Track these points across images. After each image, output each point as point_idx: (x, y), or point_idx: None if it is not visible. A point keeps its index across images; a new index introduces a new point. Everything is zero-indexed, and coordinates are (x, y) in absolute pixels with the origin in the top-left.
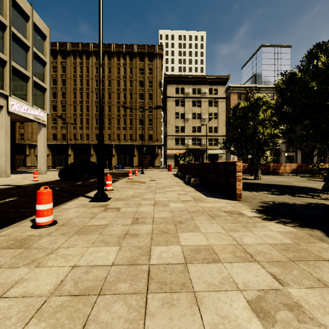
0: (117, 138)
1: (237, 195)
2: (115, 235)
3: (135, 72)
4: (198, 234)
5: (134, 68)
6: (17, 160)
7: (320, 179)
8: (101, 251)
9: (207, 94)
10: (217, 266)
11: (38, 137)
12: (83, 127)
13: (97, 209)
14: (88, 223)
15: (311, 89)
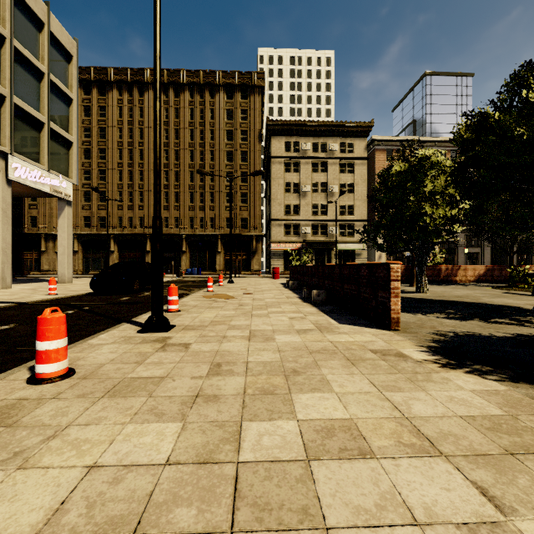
0: (190, 224)
1: (393, 321)
2: (177, 398)
3: (220, 116)
4: (328, 395)
5: (217, 110)
6: (26, 260)
7: (525, 291)
8: (148, 433)
9: (337, 152)
10: (368, 465)
11: (58, 222)
12: (133, 206)
13: (150, 346)
14: (131, 373)
15: (516, 139)
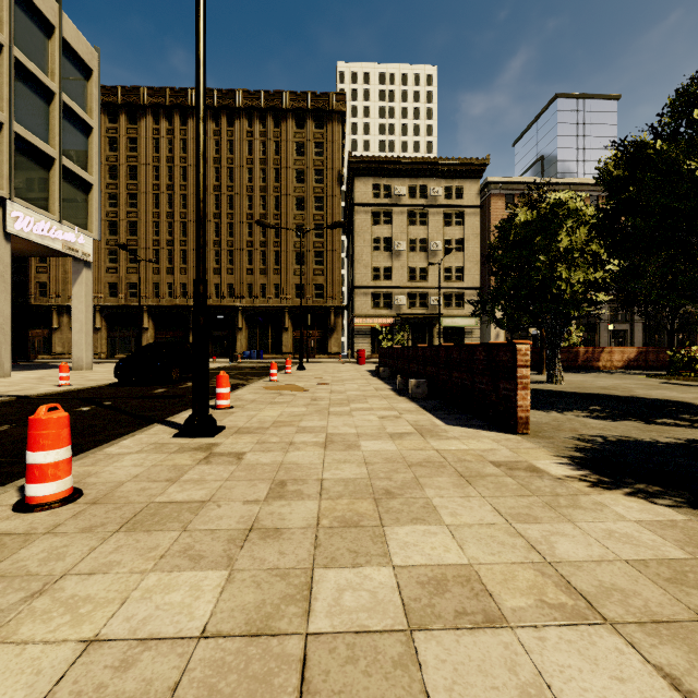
0: (249, 293)
1: (520, 422)
2: (222, 533)
3: (287, 150)
4: (435, 529)
5: (284, 143)
6: (32, 340)
7: (691, 381)
8: (178, 586)
9: (441, 198)
10: (499, 639)
11: (74, 290)
12: (173, 268)
13: (189, 457)
14: (160, 496)
15: (685, 176)
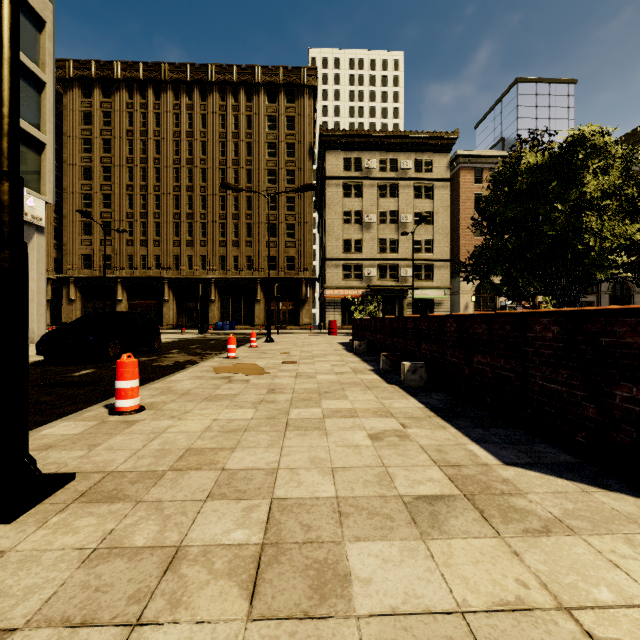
0: (221, 265)
1: None
2: None
3: (259, 124)
4: None
5: (256, 117)
6: None
7: None
8: None
9: (410, 171)
10: None
11: None
12: (147, 241)
13: None
14: None
15: None
